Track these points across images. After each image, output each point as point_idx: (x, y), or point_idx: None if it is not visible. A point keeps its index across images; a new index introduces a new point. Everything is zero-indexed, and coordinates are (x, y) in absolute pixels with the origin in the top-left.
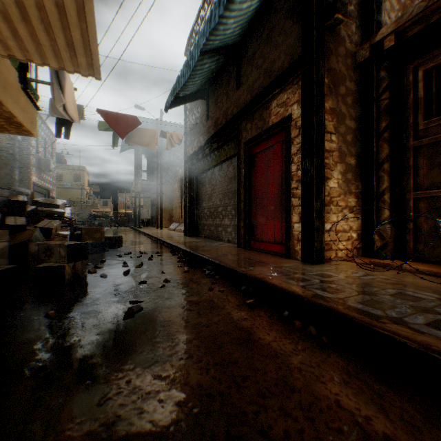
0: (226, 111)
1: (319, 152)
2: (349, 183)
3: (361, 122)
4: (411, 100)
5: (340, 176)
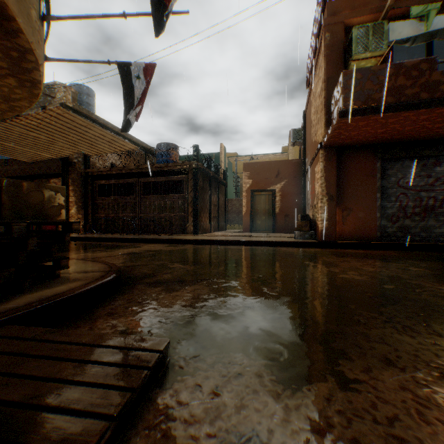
0: (25, 169)
1: (68, 202)
2: (80, 211)
3: (85, 193)
4: (96, 191)
5: (76, 209)
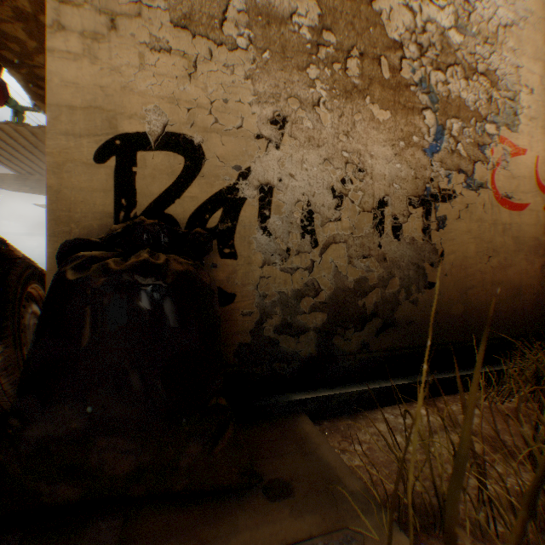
0: None
1: None
2: None
3: None
4: None
5: None
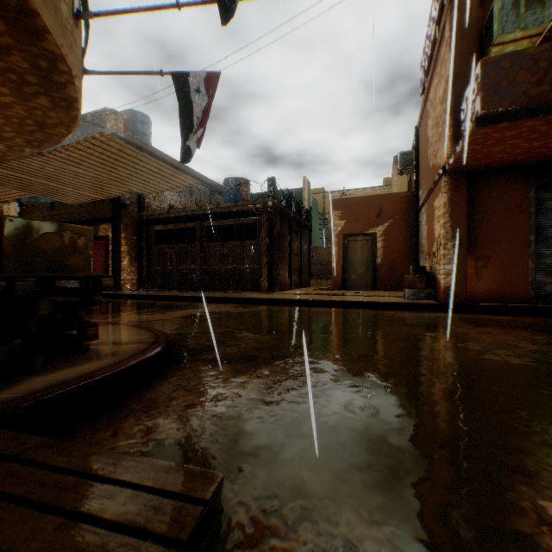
0: (72, 214)
1: (119, 253)
2: (133, 263)
3: (138, 240)
4: (152, 238)
5: (128, 260)
